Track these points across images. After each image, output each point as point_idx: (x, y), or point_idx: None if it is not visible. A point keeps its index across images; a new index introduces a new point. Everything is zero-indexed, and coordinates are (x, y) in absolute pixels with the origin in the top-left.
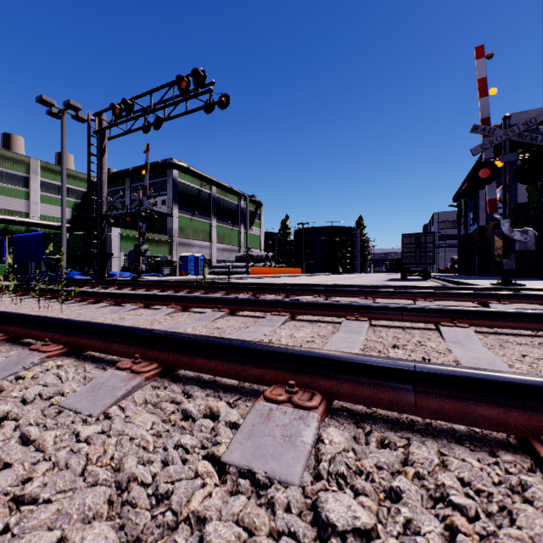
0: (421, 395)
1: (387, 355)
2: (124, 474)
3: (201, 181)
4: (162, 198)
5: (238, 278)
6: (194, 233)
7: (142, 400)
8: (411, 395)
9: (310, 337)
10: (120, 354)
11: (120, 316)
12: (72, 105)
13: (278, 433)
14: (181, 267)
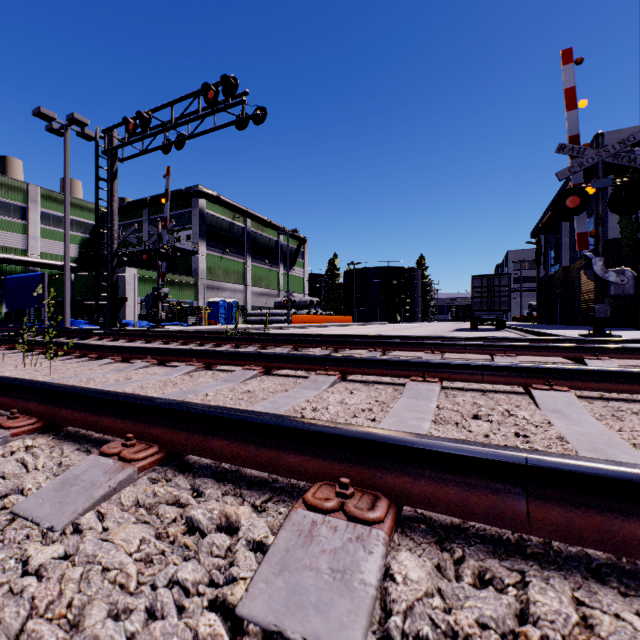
0: (536, 502)
1: (468, 429)
2: (81, 639)
3: (233, 212)
4: (187, 233)
5: (278, 328)
6: (225, 275)
7: (131, 503)
8: (521, 502)
9: (367, 404)
10: (110, 431)
11: (126, 375)
12: (77, 120)
13: (325, 564)
14: (210, 315)
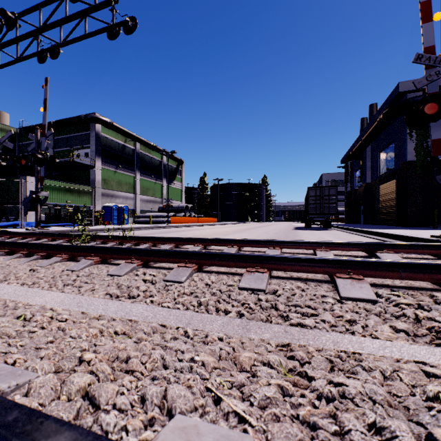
0: None
1: None
2: None
3: (125, 137)
4: (85, 151)
5: (157, 227)
6: (118, 185)
7: None
8: None
9: None
10: None
11: None
12: None
13: None
14: (105, 217)
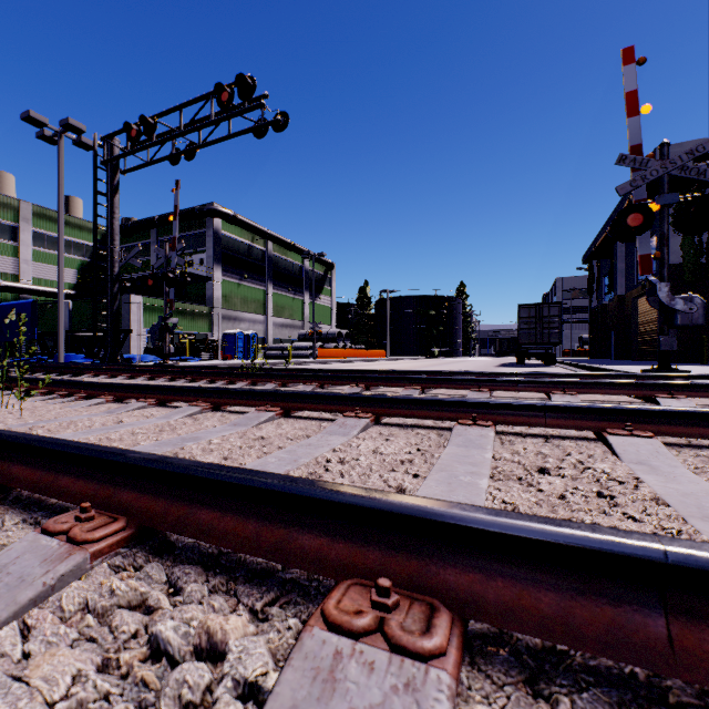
0: (682, 622)
1: (538, 488)
2: None
3: (252, 234)
4: (200, 257)
5: (302, 363)
6: (243, 303)
7: (72, 611)
8: (656, 620)
9: (406, 454)
10: (68, 496)
11: (116, 418)
12: (72, 126)
13: None
14: (226, 349)
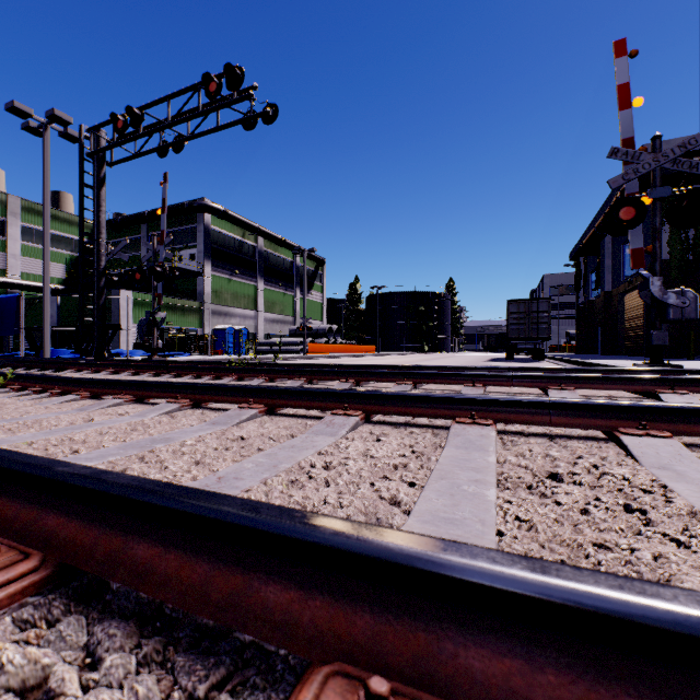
0: None
1: (555, 500)
2: None
3: (243, 229)
4: (190, 252)
5: (292, 358)
6: (234, 299)
7: None
8: None
9: (400, 457)
10: None
11: (86, 416)
12: (58, 117)
13: None
14: (217, 344)
